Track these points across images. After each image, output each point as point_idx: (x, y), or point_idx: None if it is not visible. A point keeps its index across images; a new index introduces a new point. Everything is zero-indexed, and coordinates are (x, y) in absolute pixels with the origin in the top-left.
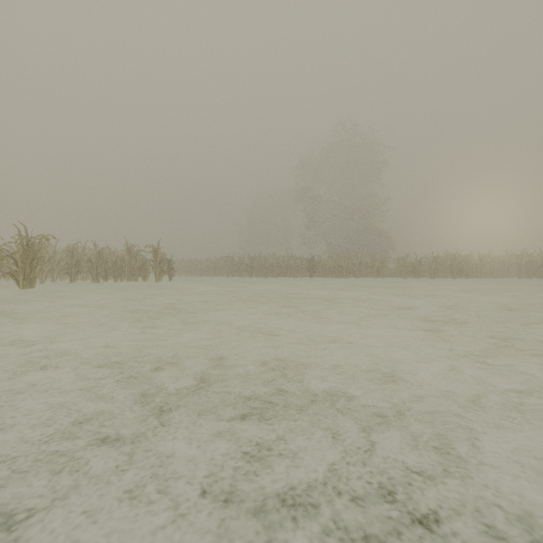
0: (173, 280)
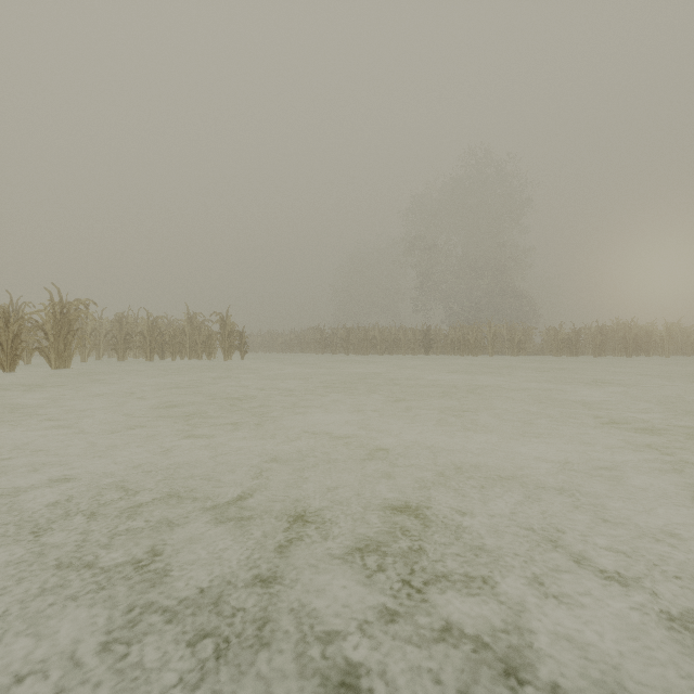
0: (247, 358)
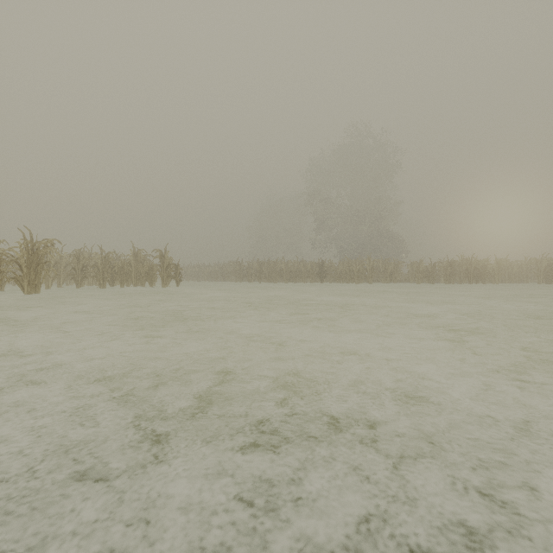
0: (181, 285)
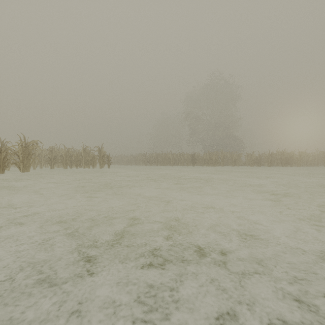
0: (110, 167)
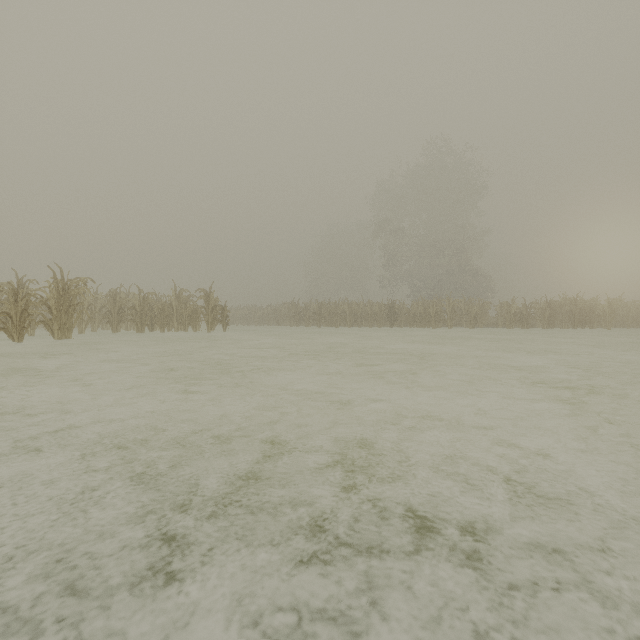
0: (228, 330)
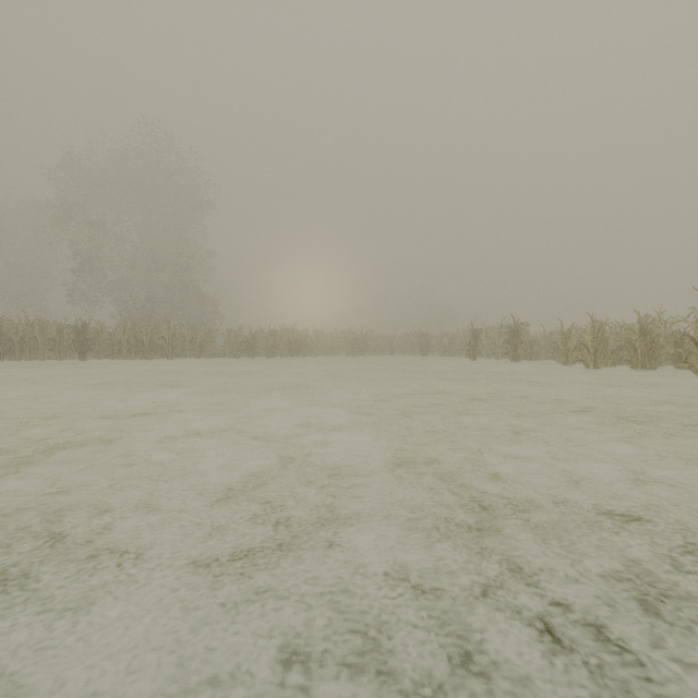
0: None
